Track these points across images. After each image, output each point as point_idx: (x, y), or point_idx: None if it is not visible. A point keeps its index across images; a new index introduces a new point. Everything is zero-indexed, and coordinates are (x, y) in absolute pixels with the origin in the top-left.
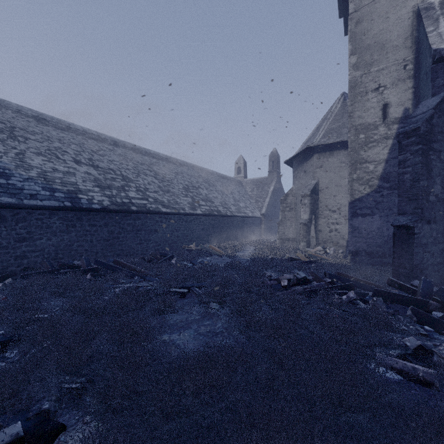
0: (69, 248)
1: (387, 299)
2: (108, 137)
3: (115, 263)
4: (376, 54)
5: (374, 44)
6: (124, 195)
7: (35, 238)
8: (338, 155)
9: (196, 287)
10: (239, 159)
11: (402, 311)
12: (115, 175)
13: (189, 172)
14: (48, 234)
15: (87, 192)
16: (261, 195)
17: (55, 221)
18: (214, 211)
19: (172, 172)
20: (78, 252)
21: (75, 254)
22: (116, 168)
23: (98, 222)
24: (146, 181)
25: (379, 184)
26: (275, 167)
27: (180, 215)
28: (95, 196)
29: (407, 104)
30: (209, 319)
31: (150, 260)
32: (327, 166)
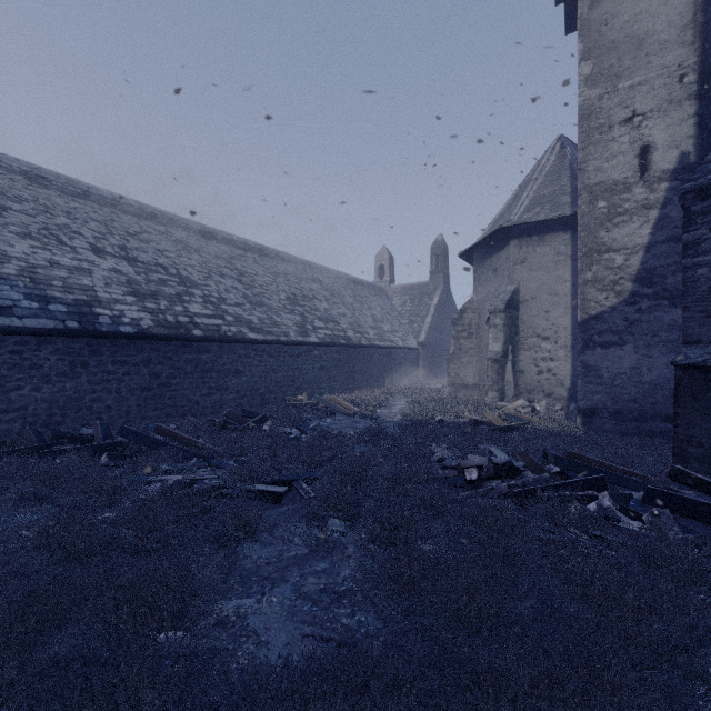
0: (74, 404)
1: (677, 510)
2: (158, 212)
3: (158, 433)
4: (628, 57)
5: (624, 40)
6: (181, 310)
7: (7, 388)
8: (553, 241)
9: (304, 481)
10: (382, 253)
11: (706, 533)
12: (166, 276)
13: (297, 272)
14: (35, 380)
15: (112, 304)
16: (417, 311)
17: (47, 356)
18: (340, 339)
19: (268, 272)
20: (92, 411)
21: (88, 416)
22: (170, 264)
23: (132, 357)
24: (223, 286)
25: (634, 290)
26: (440, 265)
27: (280, 345)
28: (126, 311)
29: (686, 145)
30: (325, 556)
31: (223, 425)
32: (534, 260)
